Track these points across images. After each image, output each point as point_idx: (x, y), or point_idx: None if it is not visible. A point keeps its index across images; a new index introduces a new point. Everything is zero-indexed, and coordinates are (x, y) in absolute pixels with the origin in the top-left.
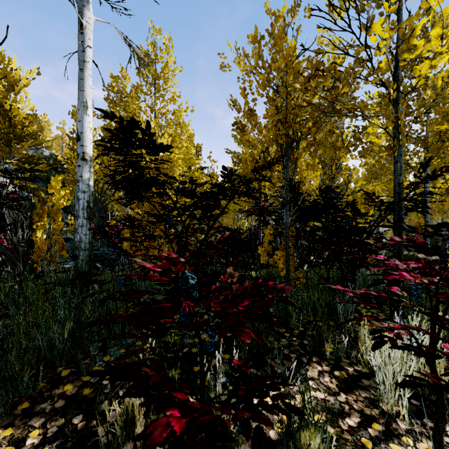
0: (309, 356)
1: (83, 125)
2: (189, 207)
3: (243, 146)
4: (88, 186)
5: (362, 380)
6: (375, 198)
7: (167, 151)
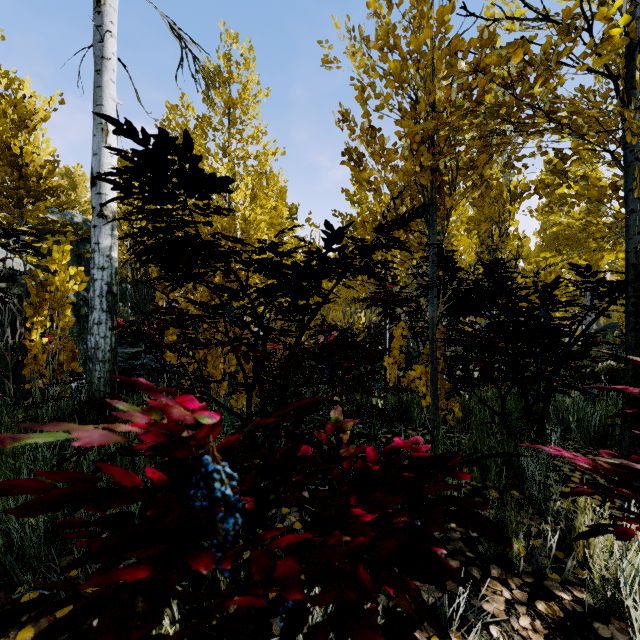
0: (484, 565)
1: (100, 160)
2: (265, 290)
3: (358, 205)
4: (109, 259)
5: (594, 625)
6: (590, 275)
7: (224, 189)
